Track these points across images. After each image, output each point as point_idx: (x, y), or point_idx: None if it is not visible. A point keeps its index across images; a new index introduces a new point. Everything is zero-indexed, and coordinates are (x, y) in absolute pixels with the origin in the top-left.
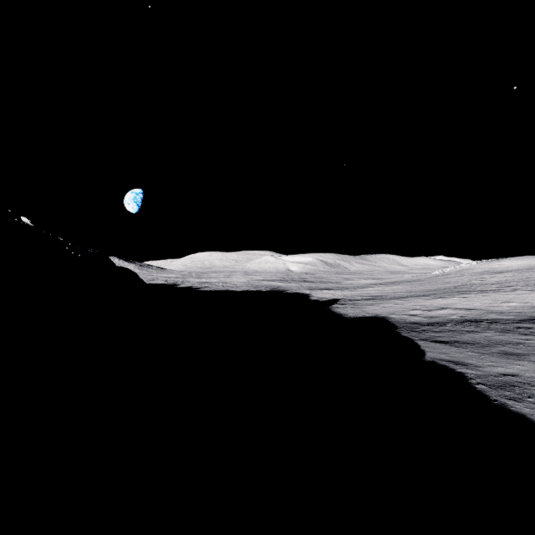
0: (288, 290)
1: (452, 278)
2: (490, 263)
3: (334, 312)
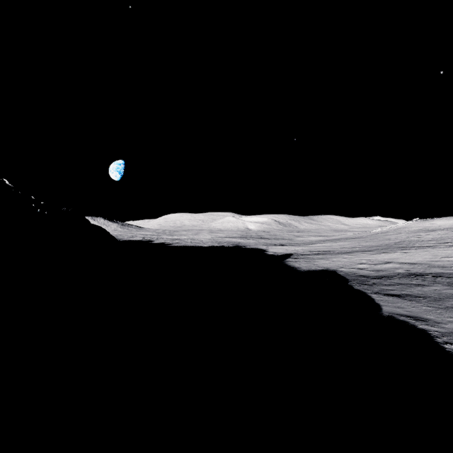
0: (247, 246)
1: (391, 236)
2: (424, 222)
3: (289, 265)
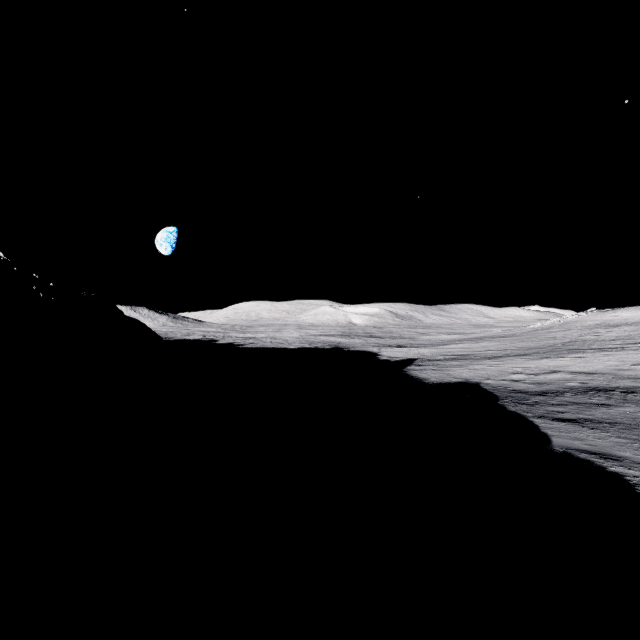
0: (351, 347)
1: (557, 333)
2: (603, 314)
3: (411, 375)
